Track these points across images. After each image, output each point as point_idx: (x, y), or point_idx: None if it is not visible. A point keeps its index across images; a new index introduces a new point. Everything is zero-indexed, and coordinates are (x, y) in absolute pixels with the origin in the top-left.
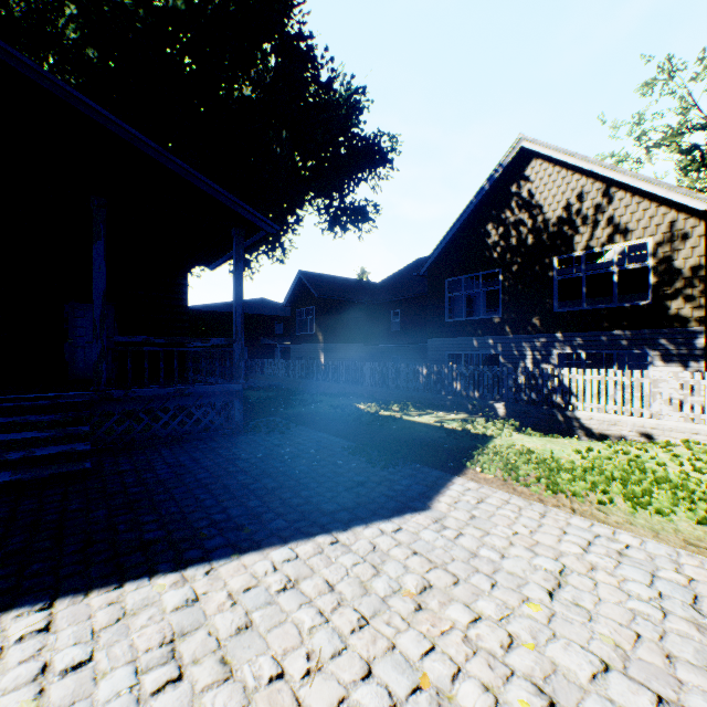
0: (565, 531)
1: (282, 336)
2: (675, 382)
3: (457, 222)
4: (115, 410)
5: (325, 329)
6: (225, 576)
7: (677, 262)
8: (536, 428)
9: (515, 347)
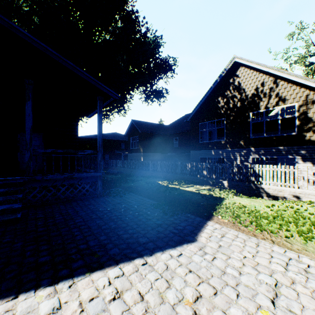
0: (271, 256)
1: (124, 149)
2: (310, 171)
3: (205, 96)
4: (37, 186)
5: (143, 146)
6: (80, 288)
7: (309, 114)
8: (242, 192)
9: (231, 154)
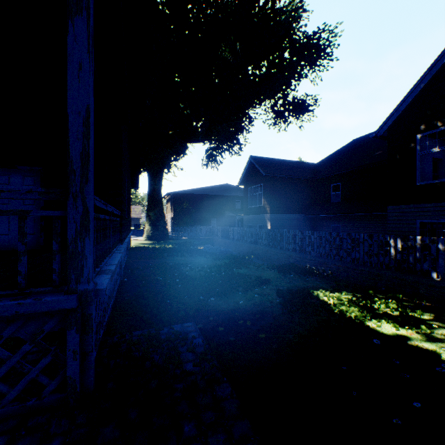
0: None
1: (240, 210)
2: None
3: (441, 58)
4: None
5: (271, 202)
6: None
7: None
8: None
9: None
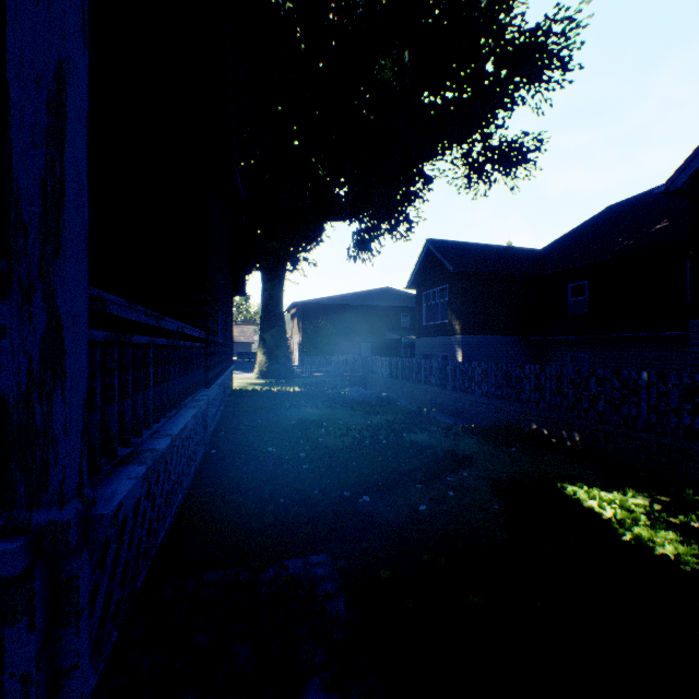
0: None
1: (408, 330)
2: None
3: None
4: None
5: (463, 316)
6: None
7: None
8: None
9: None
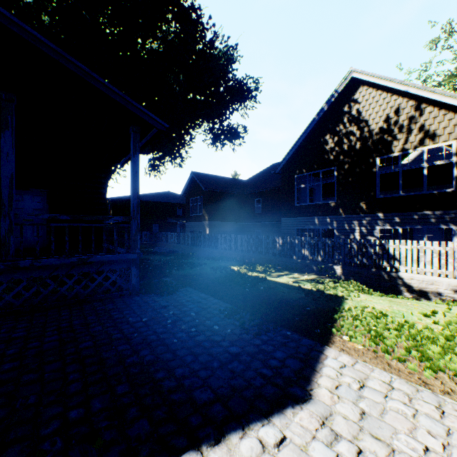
0: None
1: (181, 217)
2: None
3: (304, 134)
4: (23, 277)
5: (209, 212)
6: None
7: None
8: (367, 284)
9: (346, 224)
